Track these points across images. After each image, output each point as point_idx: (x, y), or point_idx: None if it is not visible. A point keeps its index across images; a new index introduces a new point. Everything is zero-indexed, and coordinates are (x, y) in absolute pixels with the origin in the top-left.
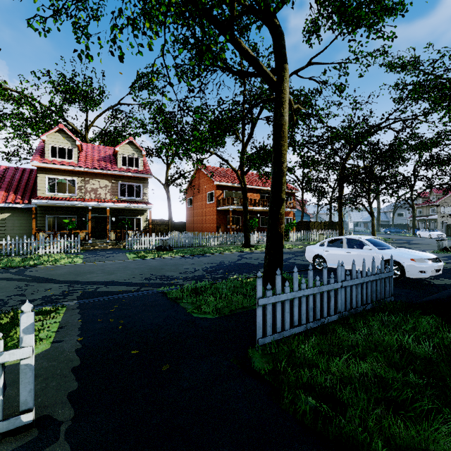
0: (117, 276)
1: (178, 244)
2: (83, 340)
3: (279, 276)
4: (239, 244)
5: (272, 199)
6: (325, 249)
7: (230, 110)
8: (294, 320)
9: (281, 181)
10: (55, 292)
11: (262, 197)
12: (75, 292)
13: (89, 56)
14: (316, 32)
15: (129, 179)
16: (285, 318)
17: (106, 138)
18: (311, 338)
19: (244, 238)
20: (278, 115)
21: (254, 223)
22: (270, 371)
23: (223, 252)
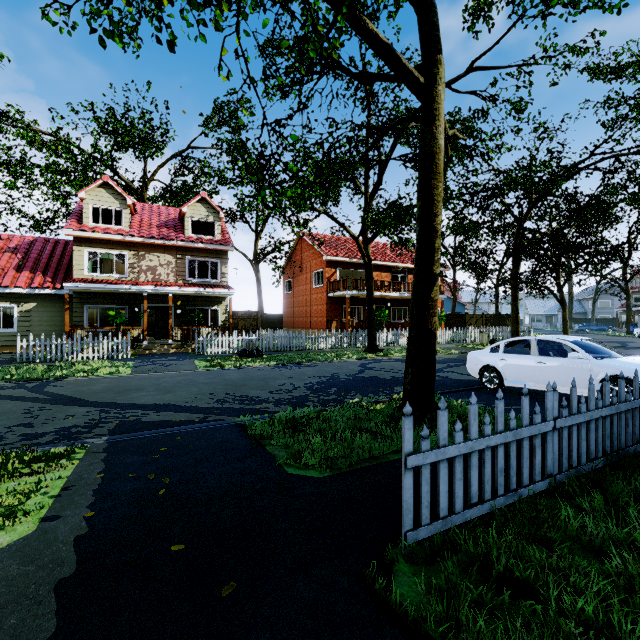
0: (176, 396)
1: (271, 346)
2: (94, 516)
3: (444, 412)
4: (361, 347)
5: (417, 276)
6: (500, 356)
7: (347, 138)
8: (472, 493)
9: (433, 246)
10: (78, 422)
11: (394, 278)
12: (109, 421)
13: (115, 36)
14: (484, 11)
15: (201, 253)
16: (455, 490)
17: (172, 197)
18: (507, 533)
19: (367, 338)
20: (428, 137)
21: (383, 315)
22: (435, 612)
23: (336, 359)
